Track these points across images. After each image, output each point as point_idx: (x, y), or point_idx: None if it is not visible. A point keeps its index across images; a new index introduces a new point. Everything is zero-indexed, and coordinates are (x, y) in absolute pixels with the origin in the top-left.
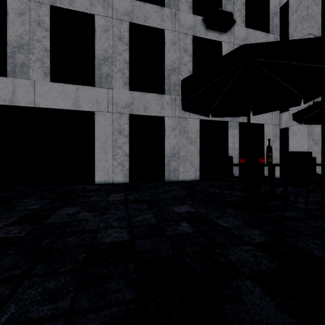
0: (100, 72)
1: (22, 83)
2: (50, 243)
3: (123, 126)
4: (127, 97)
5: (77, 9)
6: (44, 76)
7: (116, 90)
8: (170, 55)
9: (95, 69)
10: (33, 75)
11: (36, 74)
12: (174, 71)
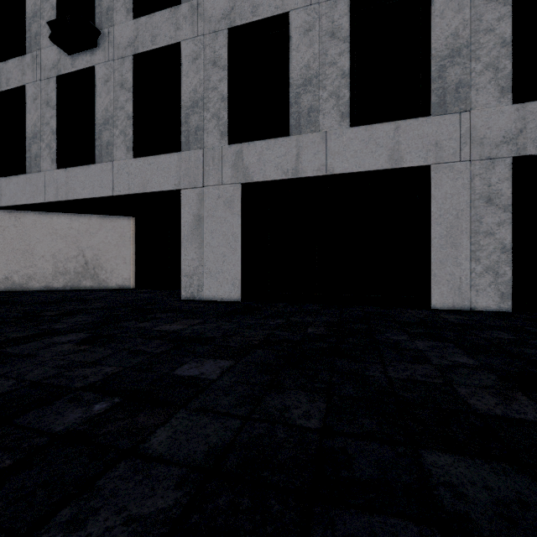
0: (442, 84)
1: (309, 139)
2: None
3: (497, 186)
4: (506, 121)
5: None
6: (340, 120)
7: (478, 111)
8: None
9: (432, 80)
10: (324, 123)
11: (328, 120)
12: None
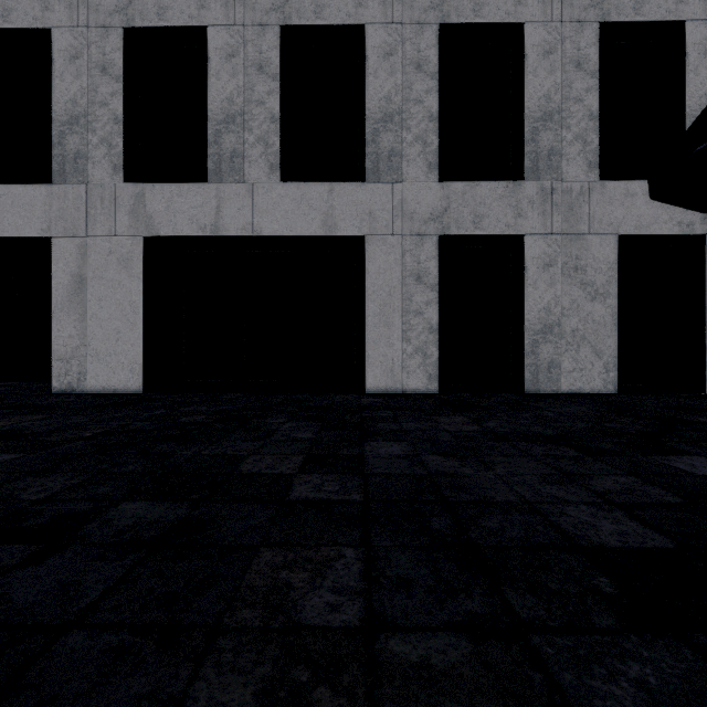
0: (376, 149)
1: (232, 190)
2: (454, 528)
3: (426, 263)
4: (434, 198)
5: (330, 21)
6: (269, 172)
7: (409, 183)
8: (538, 82)
9: (366, 143)
10: (251, 173)
11: (255, 170)
12: (550, 121)
